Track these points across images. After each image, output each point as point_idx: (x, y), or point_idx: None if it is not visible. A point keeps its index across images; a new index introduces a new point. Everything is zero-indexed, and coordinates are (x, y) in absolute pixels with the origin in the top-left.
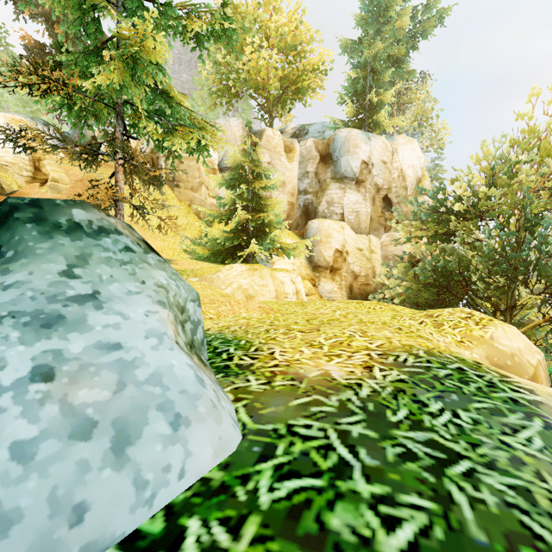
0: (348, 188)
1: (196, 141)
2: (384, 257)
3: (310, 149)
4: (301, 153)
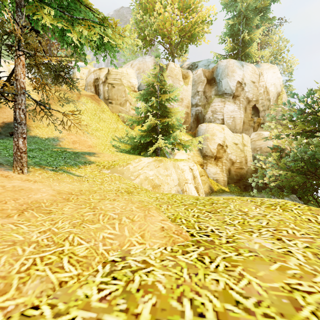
0: (227, 101)
1: (99, 34)
2: (253, 149)
3: (199, 76)
4: (193, 79)
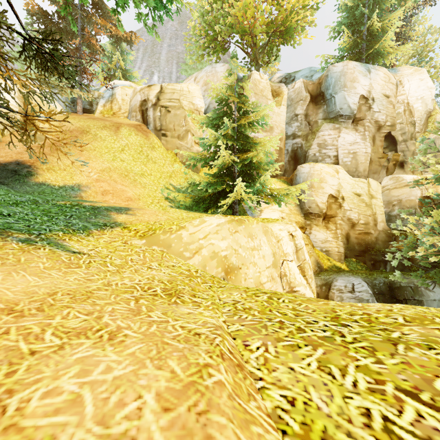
0: (343, 127)
1: None
2: (386, 202)
3: (299, 90)
4: (289, 97)
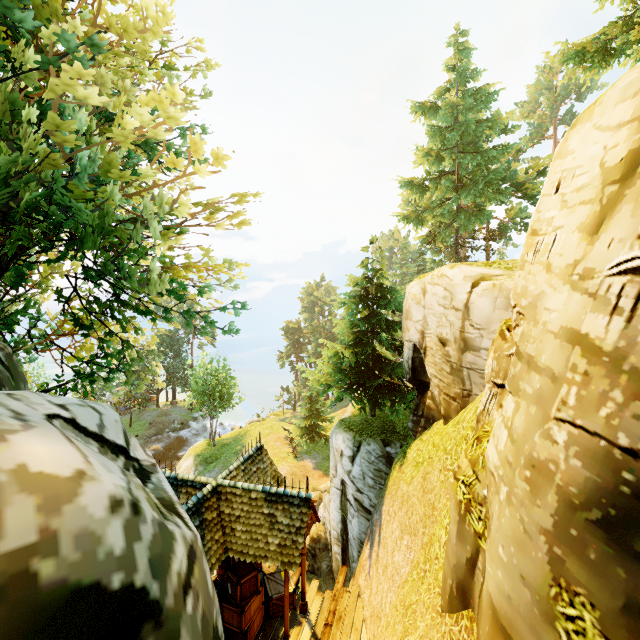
0: None
1: None
2: None
3: None
4: None
